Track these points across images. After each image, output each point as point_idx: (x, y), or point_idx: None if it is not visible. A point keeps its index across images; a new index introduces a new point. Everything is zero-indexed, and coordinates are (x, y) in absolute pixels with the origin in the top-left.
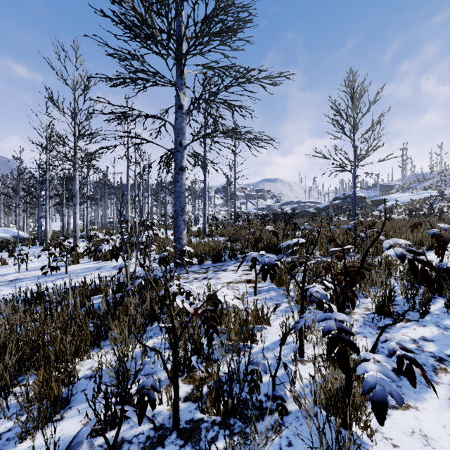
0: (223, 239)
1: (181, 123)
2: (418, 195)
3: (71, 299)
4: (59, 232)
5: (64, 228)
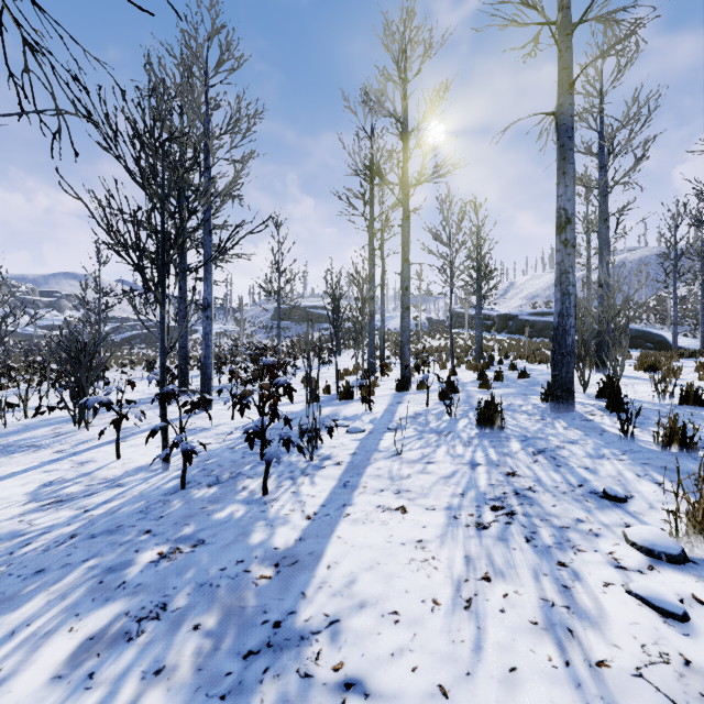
0: None
1: None
2: (219, 330)
3: None
4: None
5: None
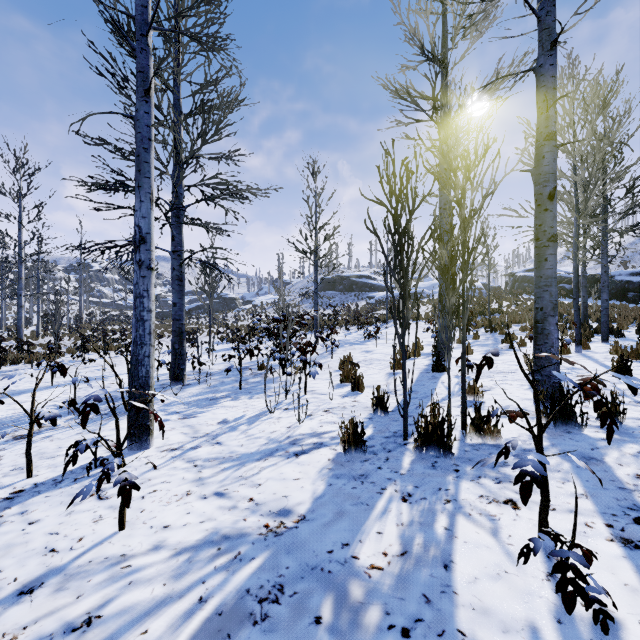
0: None
1: (22, 285)
2: (270, 300)
3: None
4: None
5: None
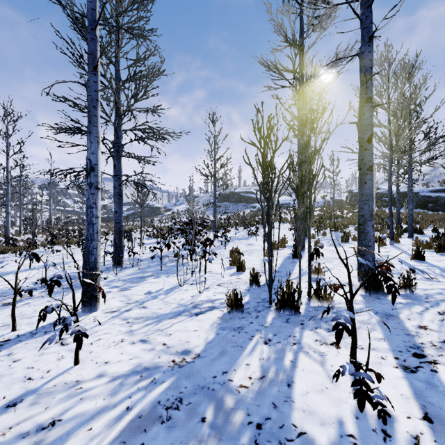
0: None
1: (9, 198)
2: (184, 208)
3: None
4: None
5: None
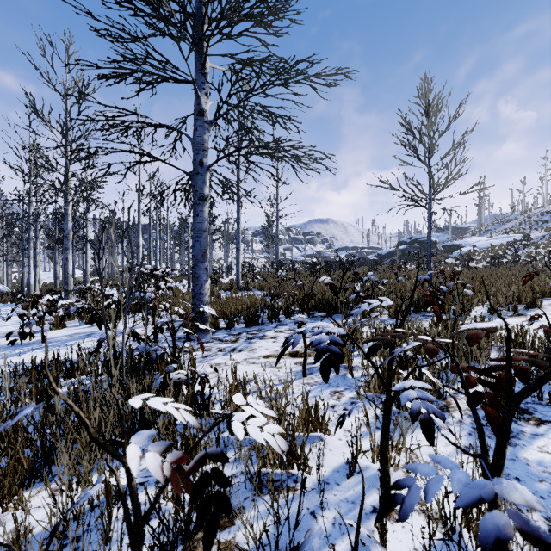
0: (262, 293)
1: (202, 135)
2: (498, 240)
3: (23, 388)
4: (51, 284)
5: (57, 280)
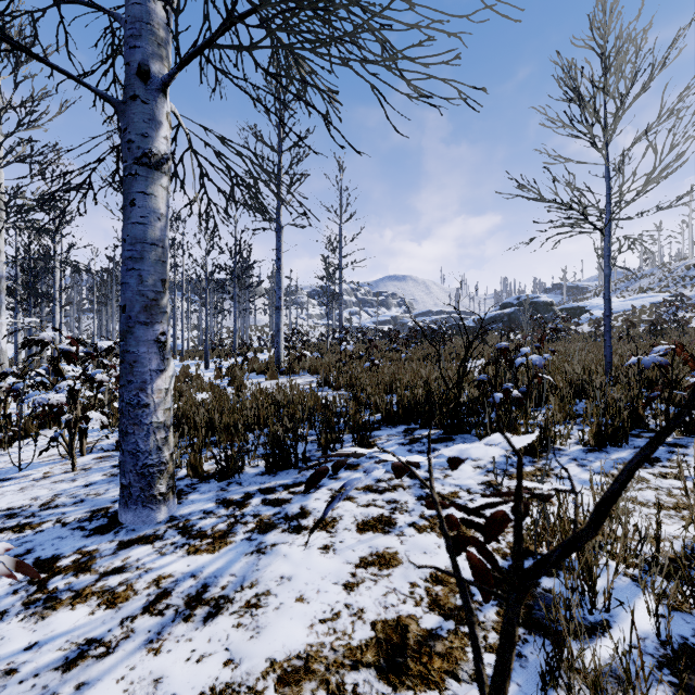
0: (315, 380)
1: (147, 3)
2: (637, 300)
3: None
4: None
5: (18, 356)
